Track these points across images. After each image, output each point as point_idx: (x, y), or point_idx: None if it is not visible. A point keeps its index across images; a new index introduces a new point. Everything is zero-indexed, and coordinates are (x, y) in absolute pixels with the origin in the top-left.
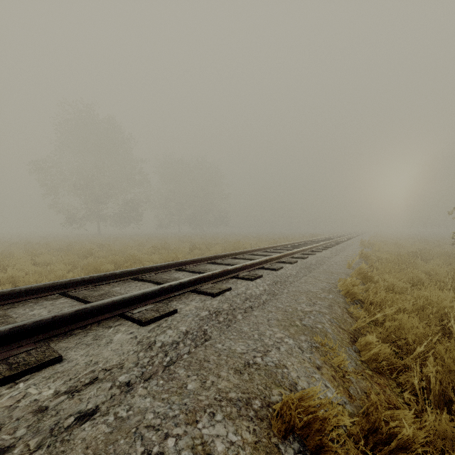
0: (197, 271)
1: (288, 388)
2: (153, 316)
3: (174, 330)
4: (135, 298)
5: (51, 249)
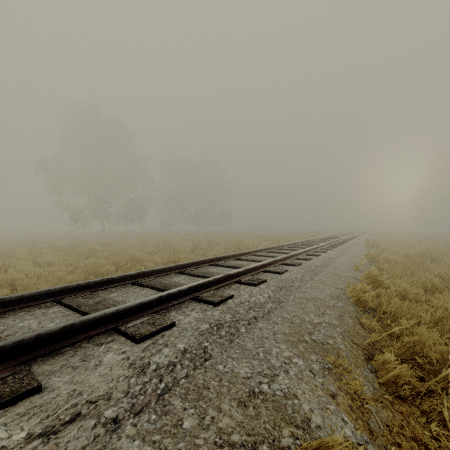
0: (199, 275)
1: (300, 426)
2: (148, 330)
3: (171, 349)
4: (130, 309)
5: (55, 248)
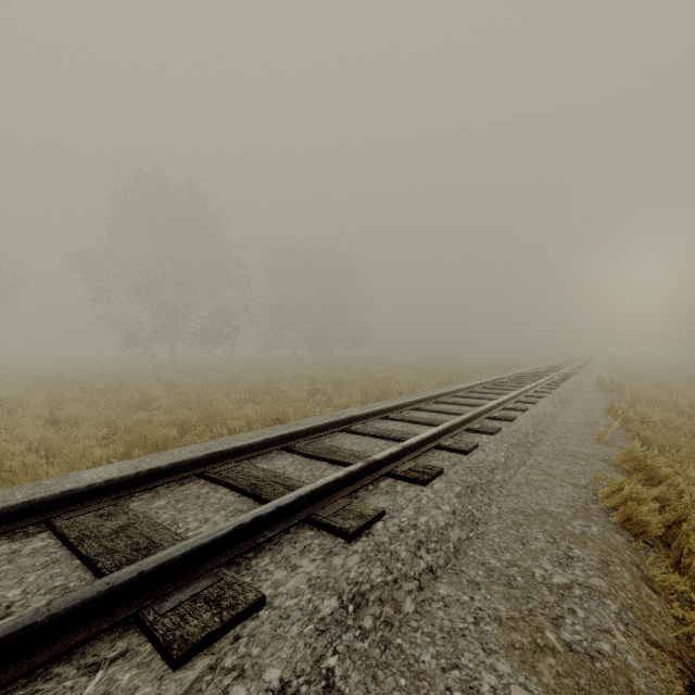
0: (318, 456)
1: None
2: (203, 628)
3: (249, 687)
4: (172, 563)
5: (92, 390)
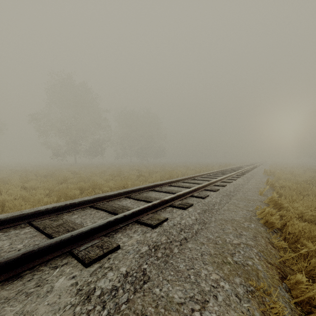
0: (141, 199)
1: None
2: (96, 254)
3: (114, 273)
4: (83, 233)
5: (40, 175)
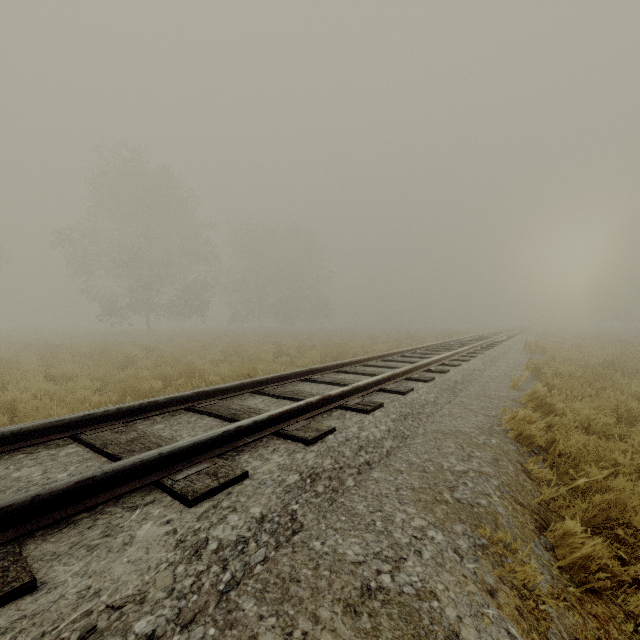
0: (284, 396)
1: None
2: (207, 486)
3: (241, 516)
4: (180, 452)
5: (78, 354)
